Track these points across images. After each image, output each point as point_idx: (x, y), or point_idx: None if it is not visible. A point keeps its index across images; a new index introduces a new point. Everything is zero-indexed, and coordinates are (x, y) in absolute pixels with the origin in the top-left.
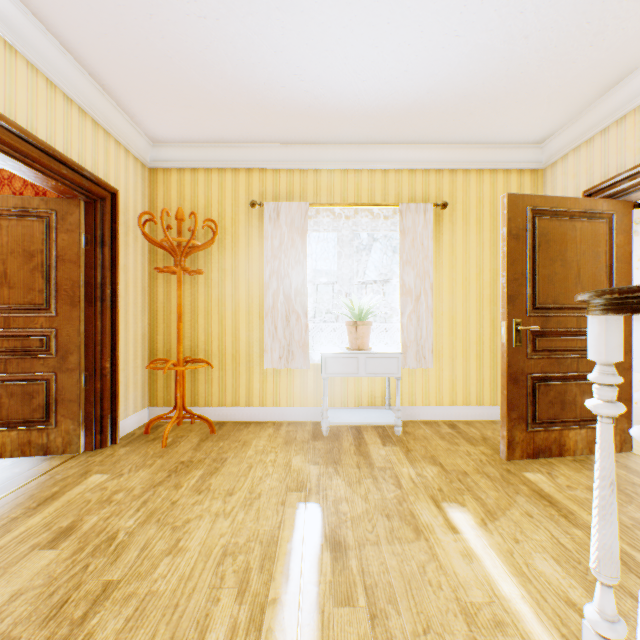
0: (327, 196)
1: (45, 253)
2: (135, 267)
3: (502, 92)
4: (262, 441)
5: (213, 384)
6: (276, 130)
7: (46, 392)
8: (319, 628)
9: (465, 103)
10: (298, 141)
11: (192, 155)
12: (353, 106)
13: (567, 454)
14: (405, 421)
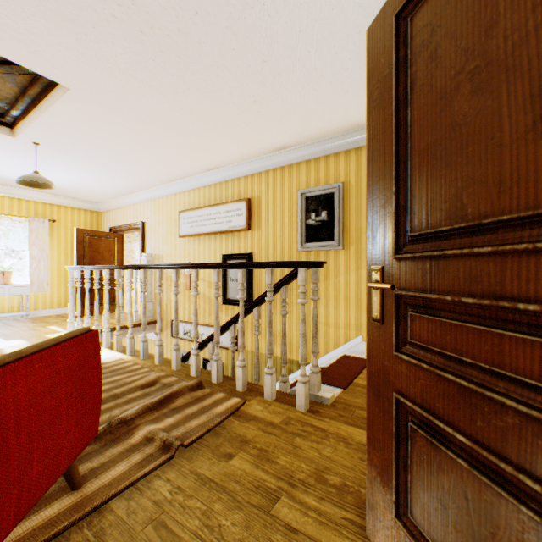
0: None
1: None
2: None
3: (77, 191)
4: None
5: None
6: None
7: None
8: (6, 340)
9: (62, 189)
10: None
11: None
12: (4, 178)
13: (100, 314)
14: (33, 317)
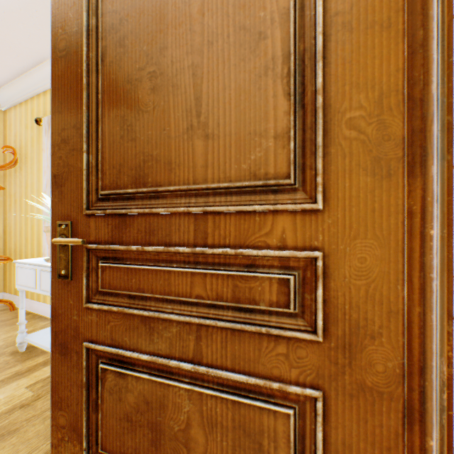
0: None
1: None
2: None
3: None
4: None
5: None
6: (25, 43)
7: None
8: None
9: None
10: None
11: (15, 92)
12: None
13: None
14: None
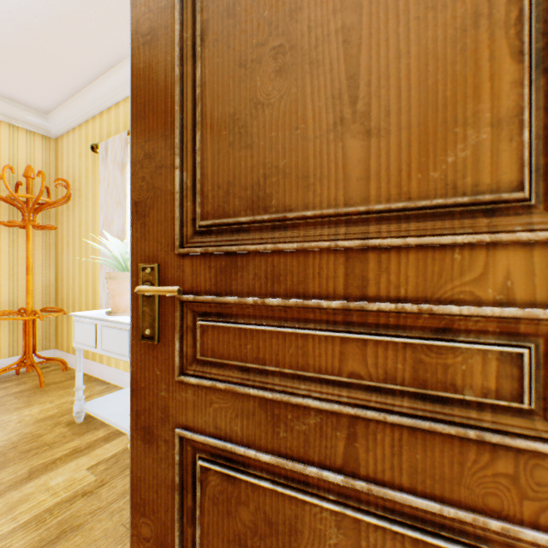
0: None
1: None
2: None
3: None
4: (37, 409)
5: None
6: (81, 55)
7: None
8: None
9: None
10: (117, 60)
11: (68, 116)
12: None
13: None
14: None
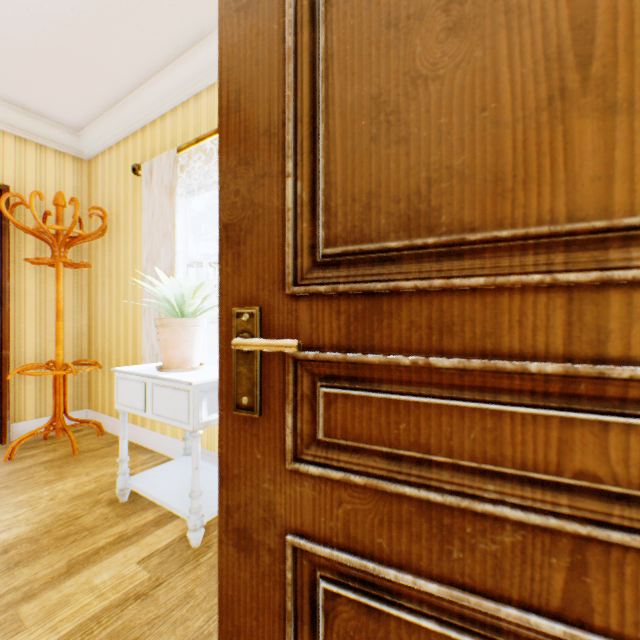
0: (207, 129)
1: None
2: None
3: None
4: (72, 483)
5: None
6: (122, 57)
7: None
8: None
9: None
10: (164, 62)
11: (104, 133)
12: None
13: None
14: None
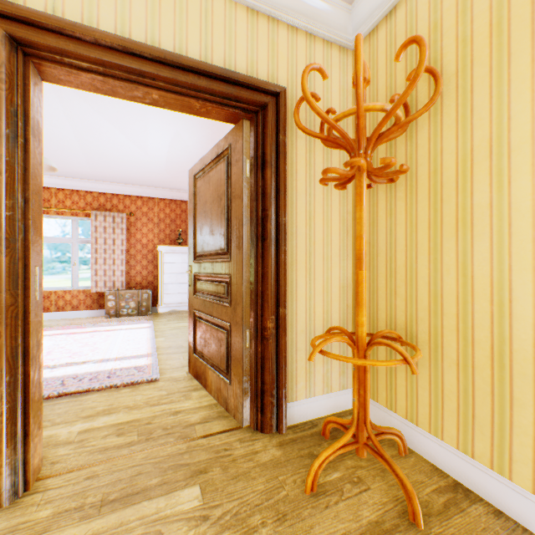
0: None
1: (225, 194)
2: (325, 193)
3: None
4: None
5: (444, 395)
6: None
7: (226, 342)
8: None
9: None
10: None
11: None
12: None
13: None
14: None
